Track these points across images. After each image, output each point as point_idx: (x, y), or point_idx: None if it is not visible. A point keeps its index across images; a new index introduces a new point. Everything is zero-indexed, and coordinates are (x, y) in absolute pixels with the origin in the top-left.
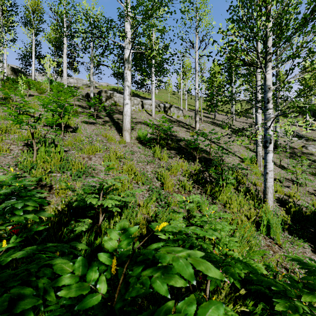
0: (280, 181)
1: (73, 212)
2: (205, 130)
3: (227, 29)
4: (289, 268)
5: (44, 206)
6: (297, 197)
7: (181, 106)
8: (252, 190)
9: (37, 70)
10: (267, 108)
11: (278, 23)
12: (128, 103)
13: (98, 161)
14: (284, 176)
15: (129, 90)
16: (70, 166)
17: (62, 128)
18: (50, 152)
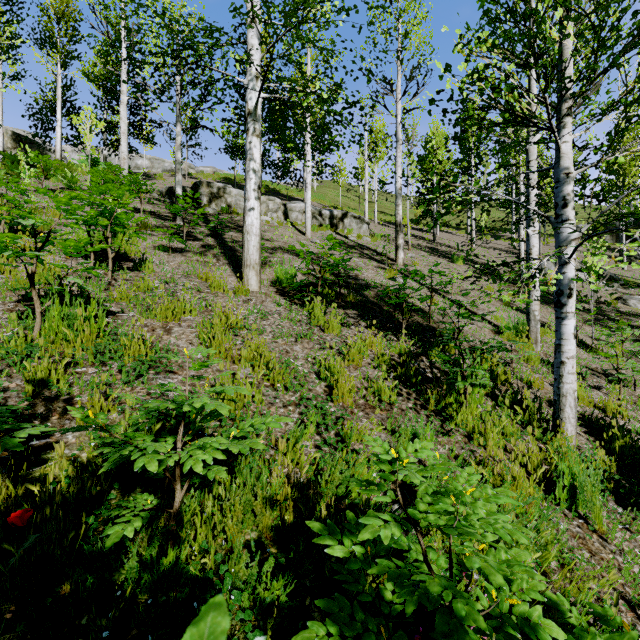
0: (581, 375)
1: (117, 469)
2: (417, 265)
3: (478, 39)
4: (634, 598)
5: (47, 453)
6: (621, 412)
7: (366, 215)
8: (528, 399)
9: (68, 140)
10: (562, 219)
11: (592, 27)
12: (255, 207)
13: (187, 335)
14: (587, 363)
15: (256, 180)
16: (120, 349)
17: (110, 262)
18: (73, 318)
